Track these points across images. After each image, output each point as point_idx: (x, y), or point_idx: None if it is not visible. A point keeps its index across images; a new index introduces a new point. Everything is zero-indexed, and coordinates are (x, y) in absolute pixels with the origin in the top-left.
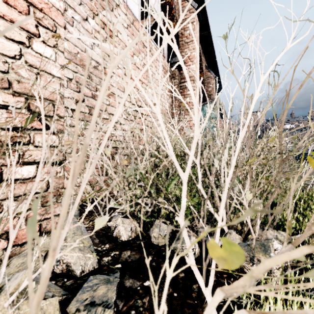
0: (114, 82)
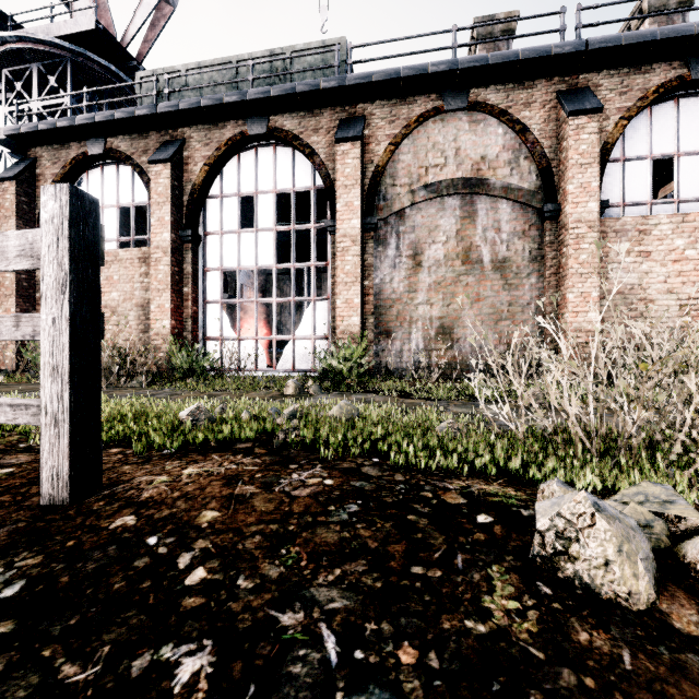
0: (652, 291)
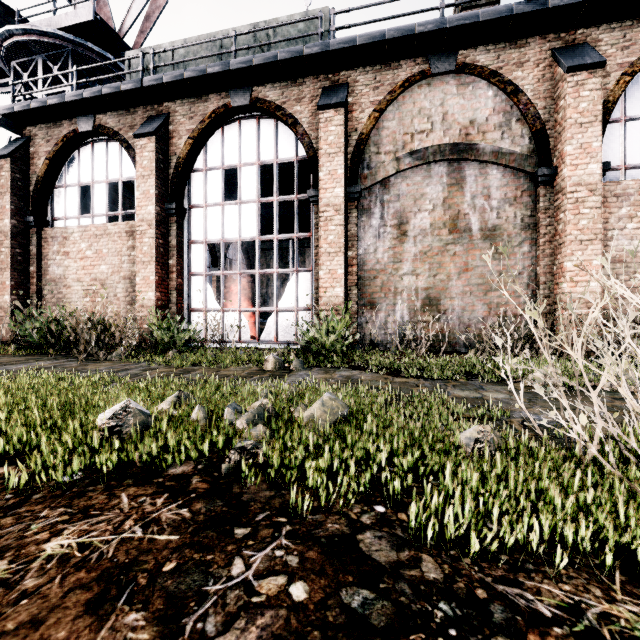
0: None
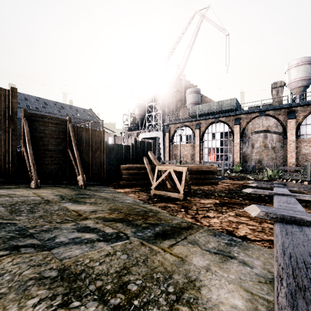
0: None
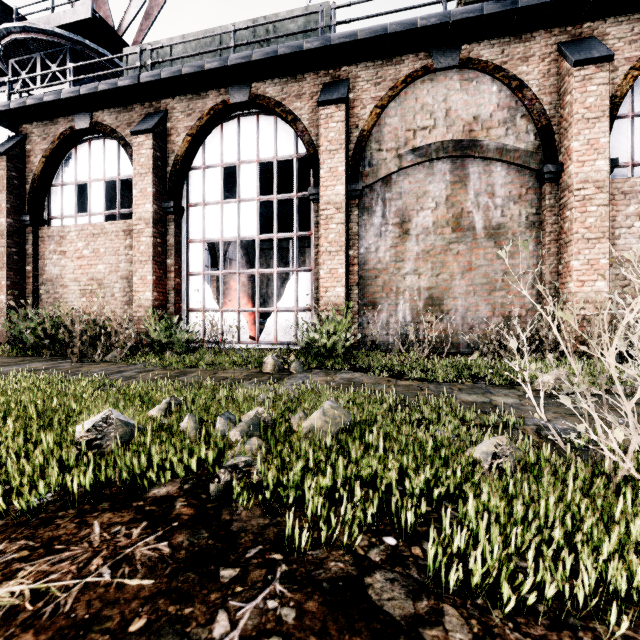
0: None
